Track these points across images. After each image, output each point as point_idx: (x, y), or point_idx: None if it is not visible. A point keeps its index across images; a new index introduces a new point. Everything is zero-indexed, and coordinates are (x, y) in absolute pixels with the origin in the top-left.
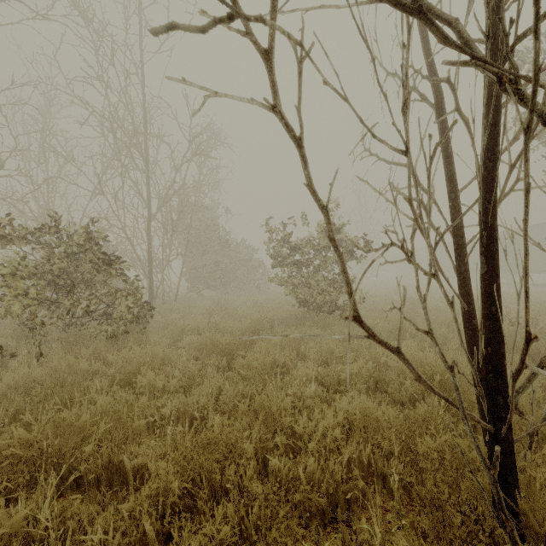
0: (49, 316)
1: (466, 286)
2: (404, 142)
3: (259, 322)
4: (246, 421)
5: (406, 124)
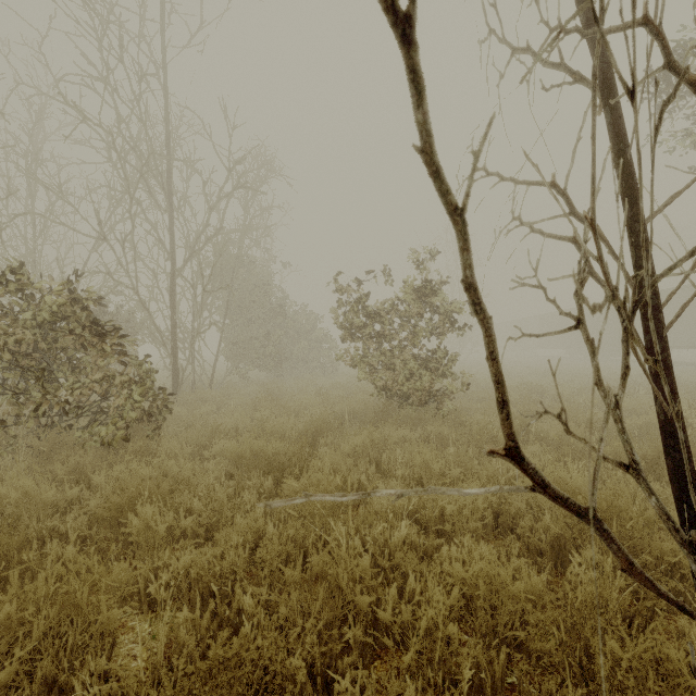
0: (13, 413)
1: (666, 376)
2: (631, 70)
3: (323, 418)
4: (296, 599)
5: (634, 32)
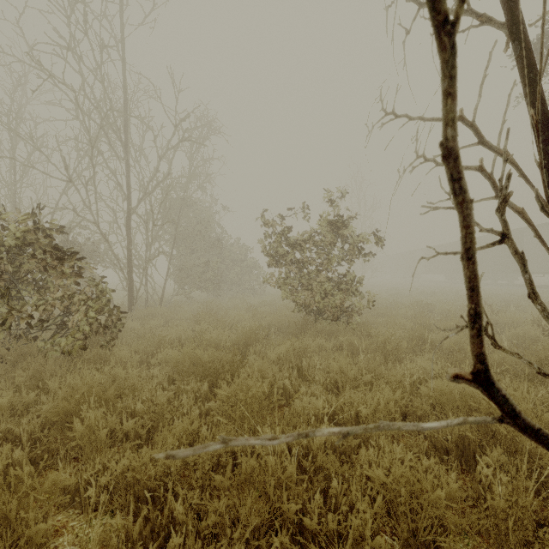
0: None
1: None
2: None
3: (252, 330)
4: (225, 504)
5: None
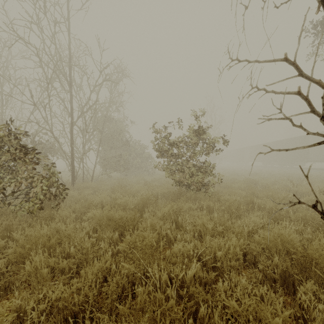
0: None
1: None
2: None
3: (147, 197)
4: None
5: None
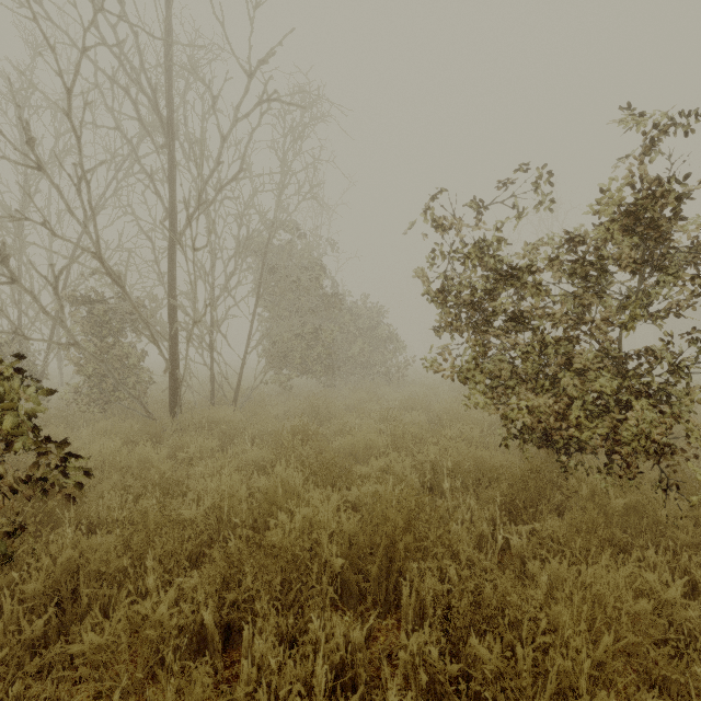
0: None
1: None
2: None
3: (405, 511)
4: None
5: None
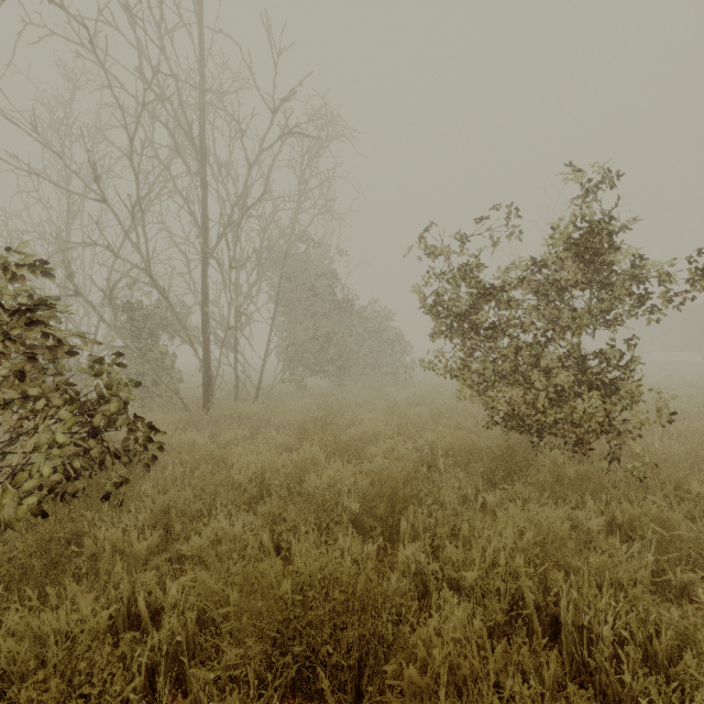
0: None
1: None
2: None
3: (405, 473)
4: None
5: None
